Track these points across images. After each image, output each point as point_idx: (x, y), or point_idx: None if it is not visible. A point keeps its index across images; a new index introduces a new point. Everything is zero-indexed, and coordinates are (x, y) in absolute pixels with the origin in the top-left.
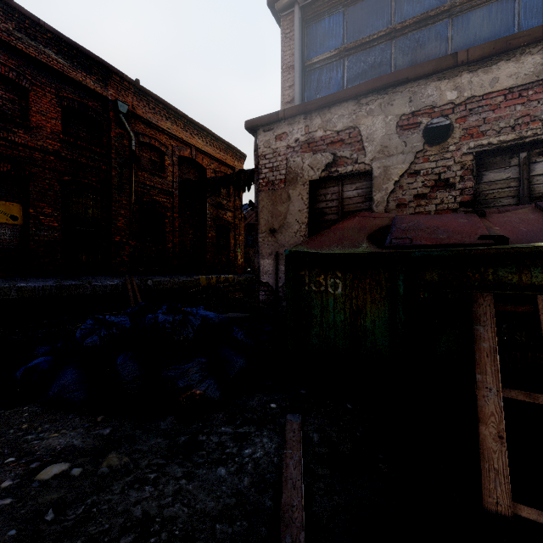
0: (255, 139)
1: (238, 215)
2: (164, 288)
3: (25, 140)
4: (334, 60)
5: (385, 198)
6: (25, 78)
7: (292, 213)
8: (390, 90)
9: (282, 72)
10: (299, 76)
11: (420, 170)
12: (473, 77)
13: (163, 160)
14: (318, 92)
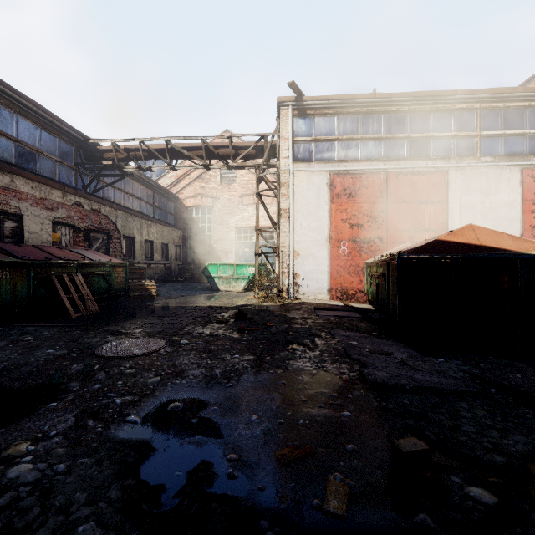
0: None
1: None
2: None
3: None
4: None
5: None
6: None
7: None
8: None
9: None
10: None
11: None
12: None
13: None
14: None
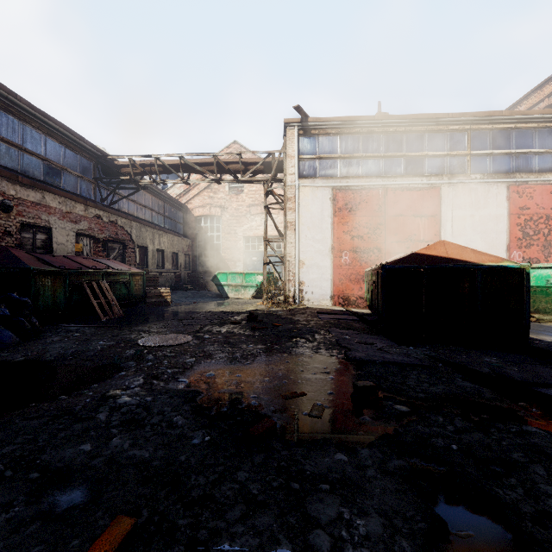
0: None
1: None
2: None
3: None
4: None
5: None
6: None
7: None
8: None
9: None
10: None
11: None
12: (22, 189)
13: None
14: None
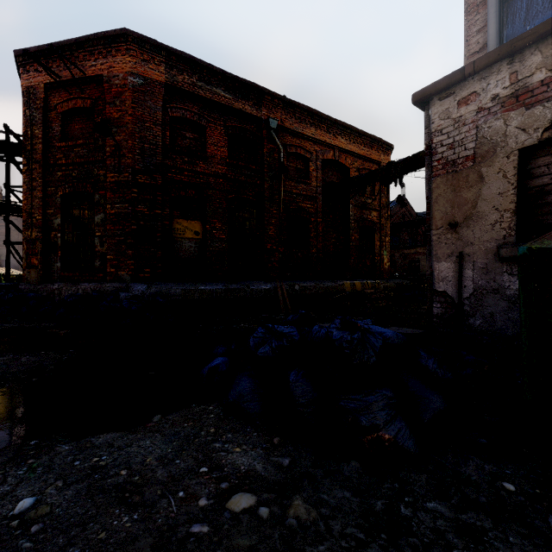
0: (426, 113)
1: (384, 214)
2: (309, 293)
3: (204, 169)
4: None
5: None
6: (203, 118)
7: (486, 198)
8: None
9: (466, 16)
10: (494, 11)
11: None
12: None
13: (307, 167)
14: (529, 21)
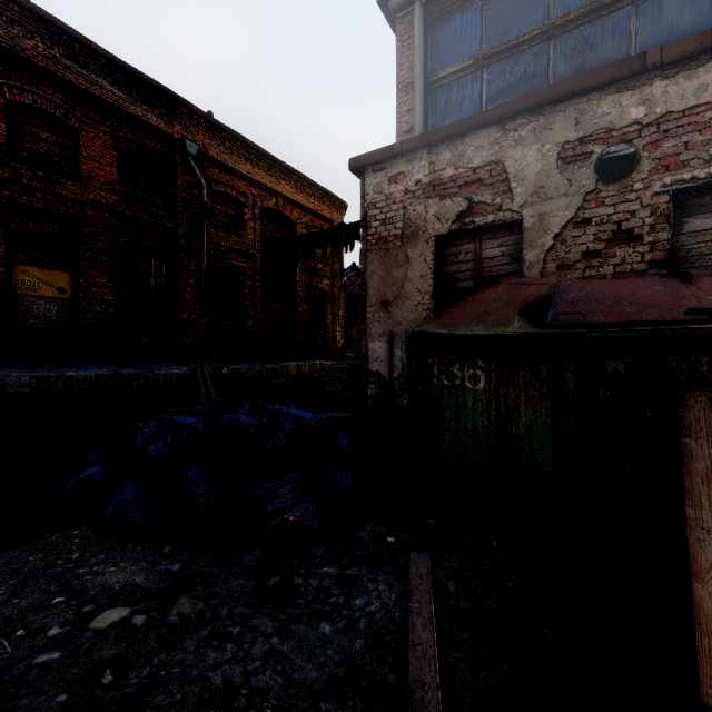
0: (362, 183)
1: (338, 283)
2: (243, 379)
3: (75, 193)
4: (469, 73)
5: (541, 257)
6: (74, 116)
7: (411, 279)
8: (548, 109)
9: (398, 92)
10: (420, 97)
11: (591, 218)
12: (670, 86)
13: (241, 214)
14: (447, 116)
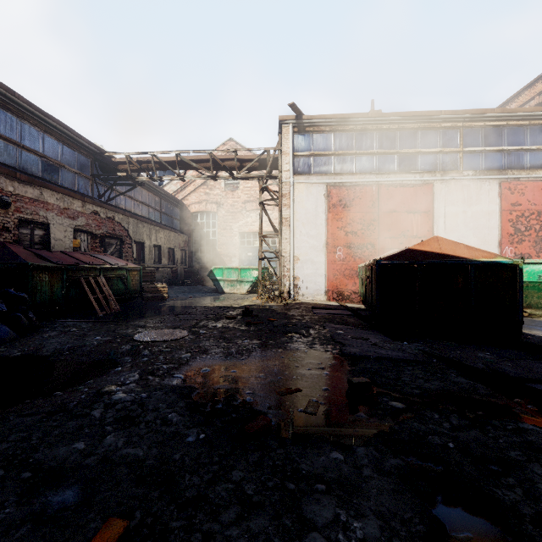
0: None
1: None
2: None
3: None
4: None
5: None
6: None
7: None
8: None
9: None
10: None
11: None
12: (20, 186)
13: None
14: None
